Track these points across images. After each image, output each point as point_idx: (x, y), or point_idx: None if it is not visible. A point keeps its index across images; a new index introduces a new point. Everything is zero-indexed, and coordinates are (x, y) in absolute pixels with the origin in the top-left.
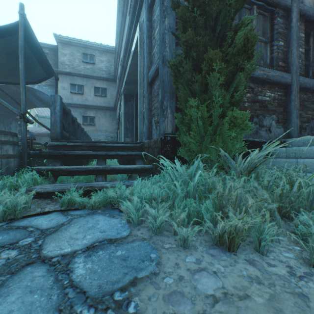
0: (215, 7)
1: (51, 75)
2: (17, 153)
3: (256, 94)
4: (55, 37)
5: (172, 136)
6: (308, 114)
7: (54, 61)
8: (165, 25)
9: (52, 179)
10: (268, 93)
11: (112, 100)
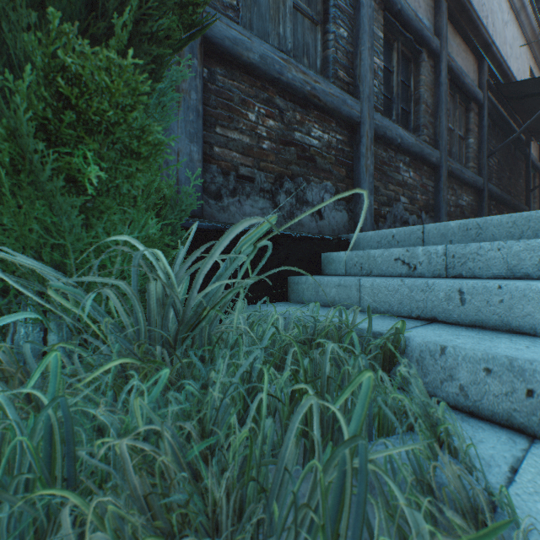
0: None
1: None
2: None
3: (290, 127)
4: None
5: None
6: (390, 189)
7: None
8: None
9: None
10: (316, 131)
11: None
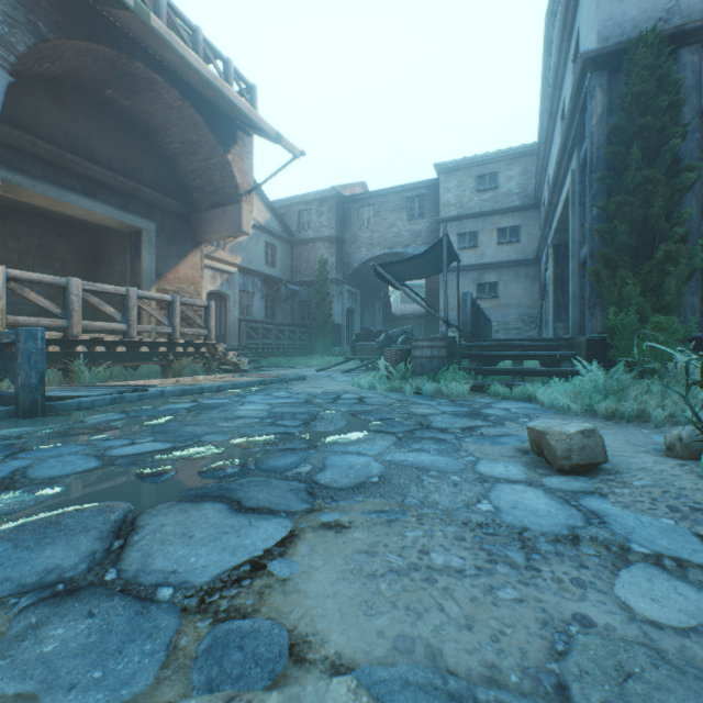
0: (638, 214)
1: (453, 261)
2: (447, 354)
3: None
4: (435, 169)
5: (601, 336)
6: None
7: (432, 204)
8: (591, 216)
9: (473, 377)
10: None
11: (531, 245)
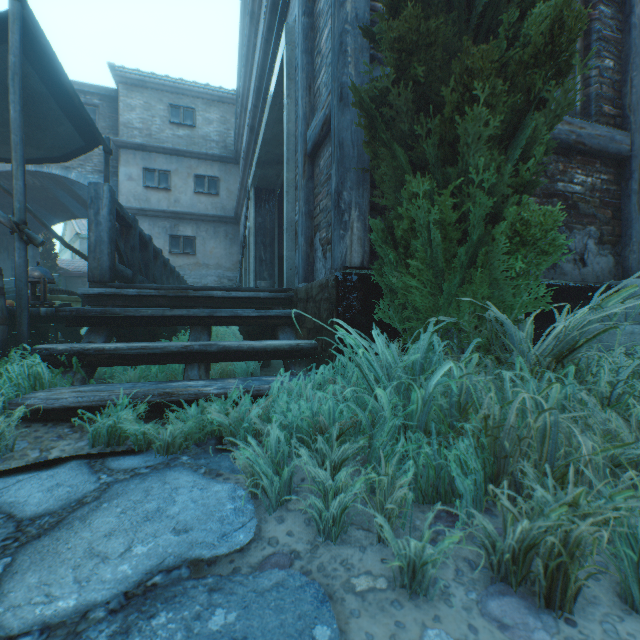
0: None
1: (95, 144)
2: None
3: (552, 179)
4: (112, 71)
5: (362, 272)
6: None
7: (110, 122)
8: (345, 13)
9: (81, 374)
10: (579, 177)
11: (231, 202)
